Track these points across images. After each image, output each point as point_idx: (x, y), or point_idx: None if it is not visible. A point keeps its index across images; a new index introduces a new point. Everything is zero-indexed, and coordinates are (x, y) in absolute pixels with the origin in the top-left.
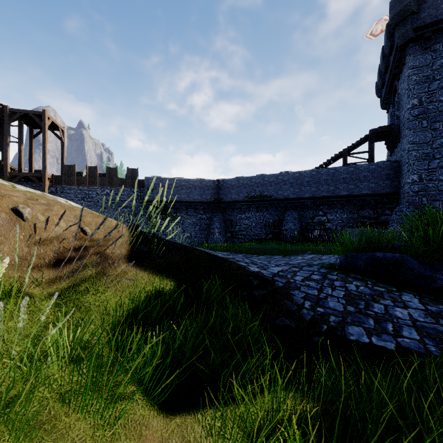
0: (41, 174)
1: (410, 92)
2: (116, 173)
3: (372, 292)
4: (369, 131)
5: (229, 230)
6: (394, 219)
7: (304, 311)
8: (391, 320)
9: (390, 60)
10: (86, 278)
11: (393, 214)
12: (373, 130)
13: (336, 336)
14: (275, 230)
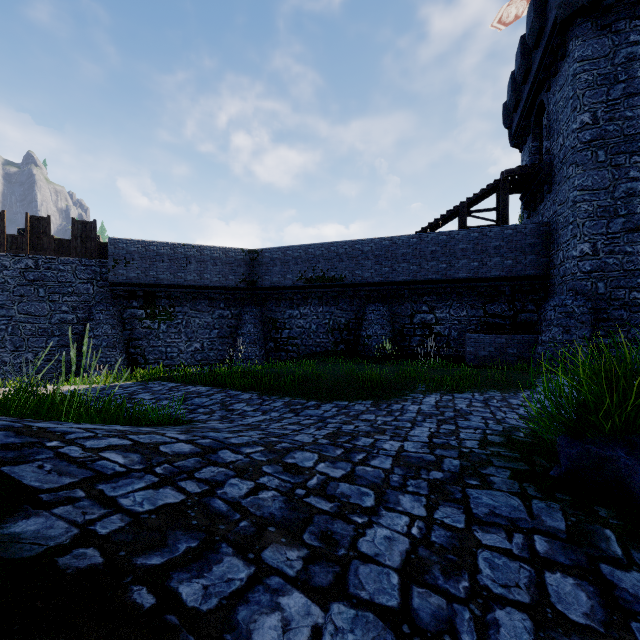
0: None
1: (577, 101)
2: (48, 228)
3: None
4: (502, 174)
5: (272, 336)
6: (552, 318)
7: None
8: None
9: (533, 59)
10: None
11: (550, 311)
12: (508, 171)
13: None
14: (349, 337)
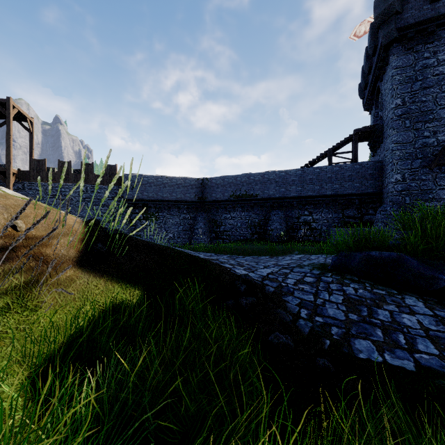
0: (5, 169)
1: (393, 92)
2: (92, 169)
3: (373, 296)
4: (354, 131)
5: (214, 230)
6: (378, 218)
7: (301, 322)
8: (401, 329)
9: (373, 61)
10: (8, 290)
11: (377, 214)
12: (357, 130)
13: (342, 354)
14: (260, 230)
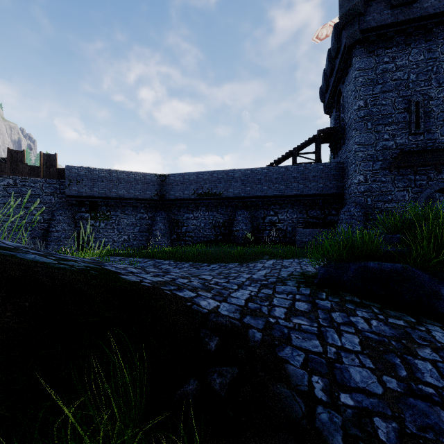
0: None
1: (356, 93)
2: (23, 158)
3: (394, 331)
4: (317, 132)
5: (175, 231)
6: (343, 219)
7: (323, 416)
8: None
9: (335, 63)
10: None
11: (342, 214)
12: (321, 130)
13: None
14: (225, 231)
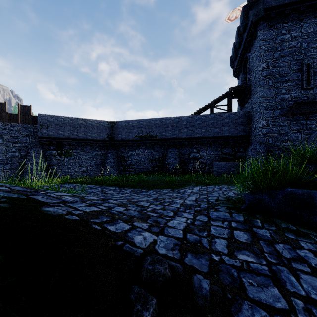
0: None
1: (260, 58)
2: (4, 108)
3: None
4: (229, 89)
5: (122, 164)
6: (250, 154)
7: None
8: None
9: (243, 37)
10: None
11: (249, 151)
12: (232, 88)
13: None
14: (160, 164)
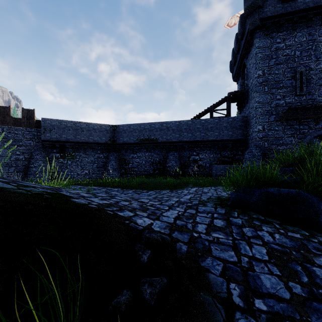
0: None
1: (257, 65)
2: (9, 112)
3: (293, 243)
4: (228, 94)
5: (123, 167)
6: (247, 157)
7: None
8: None
9: (241, 44)
10: None
11: (246, 154)
12: (230, 93)
13: None
14: (160, 167)
